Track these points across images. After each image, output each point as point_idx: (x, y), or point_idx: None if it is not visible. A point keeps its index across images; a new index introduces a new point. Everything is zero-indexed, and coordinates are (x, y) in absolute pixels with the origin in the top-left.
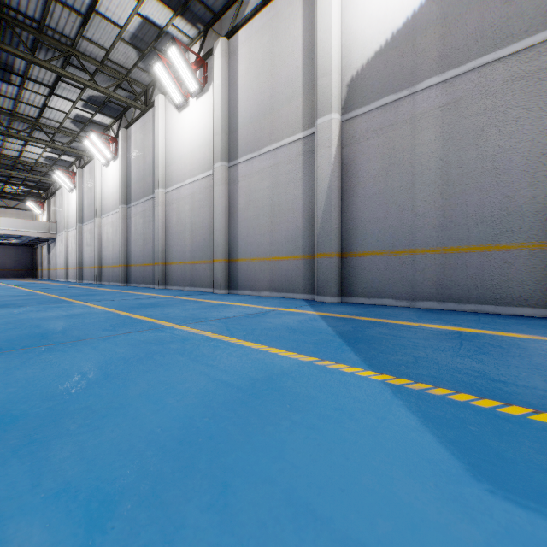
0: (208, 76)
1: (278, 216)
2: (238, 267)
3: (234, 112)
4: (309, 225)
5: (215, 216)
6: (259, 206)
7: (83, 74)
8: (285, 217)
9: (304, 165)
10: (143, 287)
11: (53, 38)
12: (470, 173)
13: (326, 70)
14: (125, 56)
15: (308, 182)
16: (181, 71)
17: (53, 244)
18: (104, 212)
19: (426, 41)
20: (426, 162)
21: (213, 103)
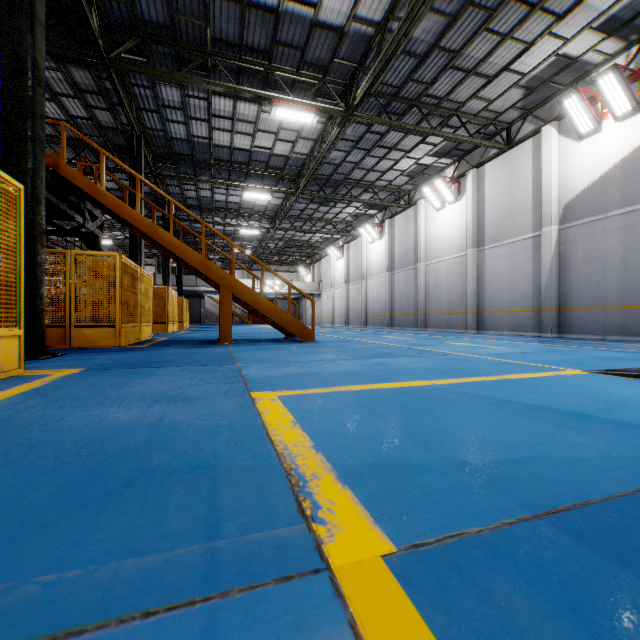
0: (461, 190)
1: (514, 284)
2: (485, 316)
3: (482, 216)
4: (537, 290)
5: (468, 283)
6: (500, 277)
7: (370, 194)
8: (519, 285)
9: (533, 254)
10: (407, 329)
11: (362, 184)
12: (637, 265)
13: (547, 200)
14: (400, 181)
15: (536, 264)
16: (443, 191)
17: (317, 298)
18: (369, 276)
19: (612, 189)
20: (612, 258)
21: (466, 211)
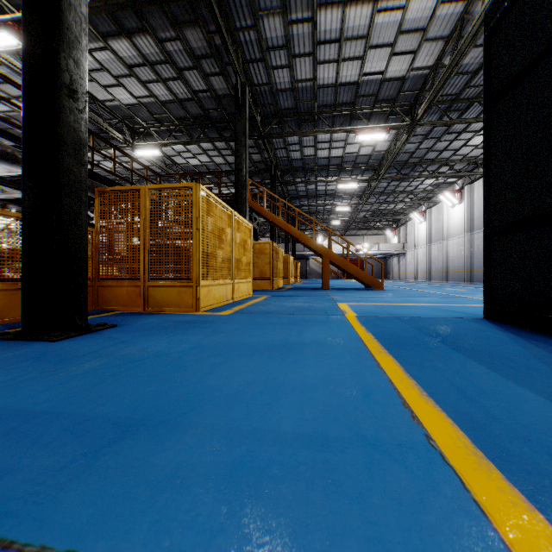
0: None
1: None
2: None
3: None
4: None
5: None
6: None
7: (447, 167)
8: None
9: None
10: None
11: (437, 161)
12: None
13: None
14: (476, 153)
15: None
16: None
17: (402, 257)
18: (450, 237)
19: None
20: None
21: None
